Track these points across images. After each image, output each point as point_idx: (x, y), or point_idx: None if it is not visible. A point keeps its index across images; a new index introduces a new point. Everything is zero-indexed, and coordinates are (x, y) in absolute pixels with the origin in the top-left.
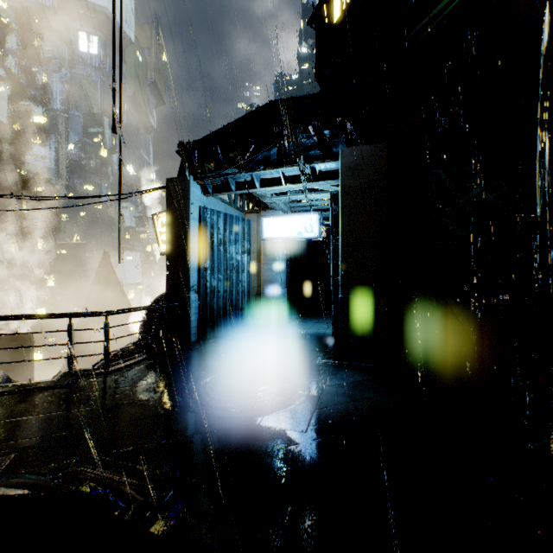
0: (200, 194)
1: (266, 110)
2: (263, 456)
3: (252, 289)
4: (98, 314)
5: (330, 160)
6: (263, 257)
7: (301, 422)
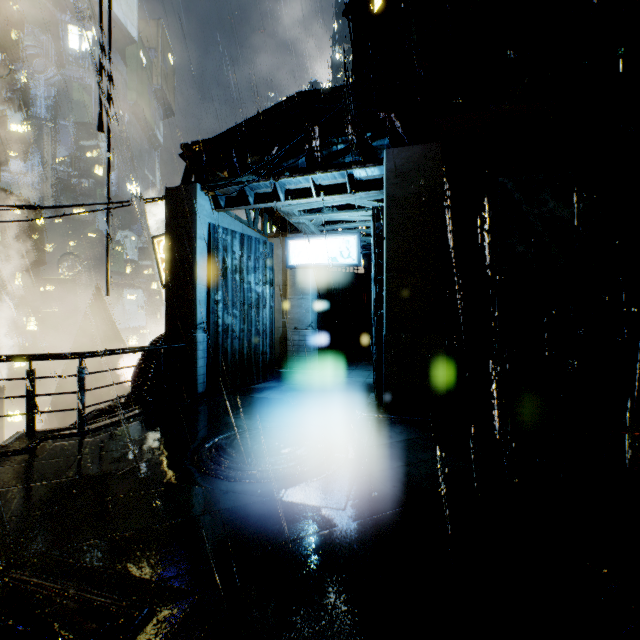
0: (210, 209)
1: (293, 103)
2: (284, 547)
3: (276, 330)
4: (70, 357)
5: (372, 164)
6: (289, 290)
7: (337, 496)
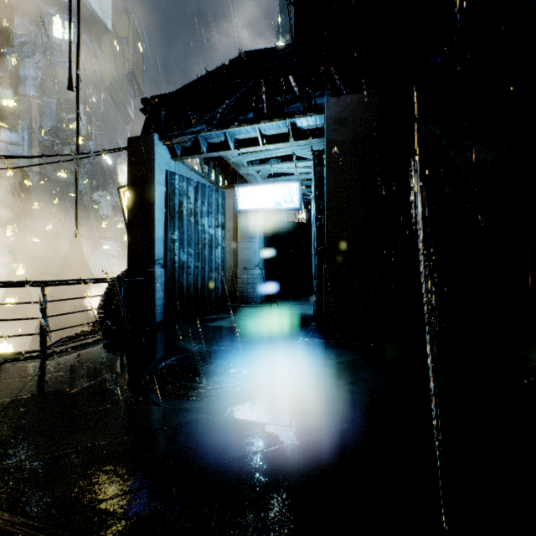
0: (168, 157)
1: (241, 61)
2: (228, 465)
3: (228, 270)
4: (32, 284)
5: (313, 113)
6: (239, 235)
7: (282, 413)
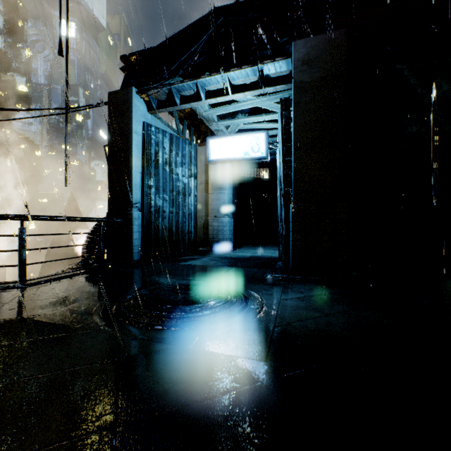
0: (145, 110)
1: (212, 17)
2: (190, 410)
3: (200, 218)
4: (11, 218)
5: (281, 58)
6: (210, 187)
7: (256, 345)
